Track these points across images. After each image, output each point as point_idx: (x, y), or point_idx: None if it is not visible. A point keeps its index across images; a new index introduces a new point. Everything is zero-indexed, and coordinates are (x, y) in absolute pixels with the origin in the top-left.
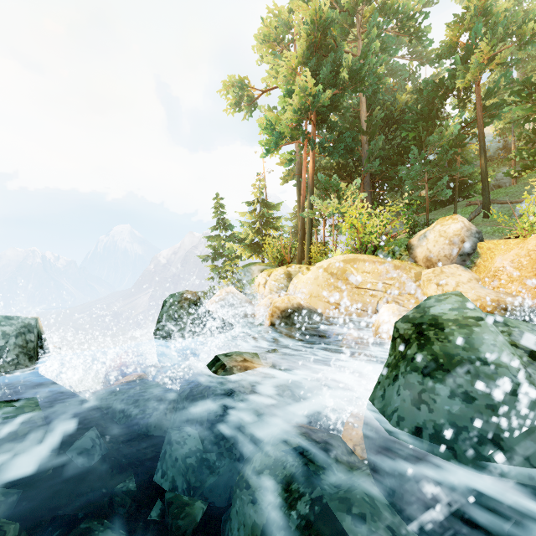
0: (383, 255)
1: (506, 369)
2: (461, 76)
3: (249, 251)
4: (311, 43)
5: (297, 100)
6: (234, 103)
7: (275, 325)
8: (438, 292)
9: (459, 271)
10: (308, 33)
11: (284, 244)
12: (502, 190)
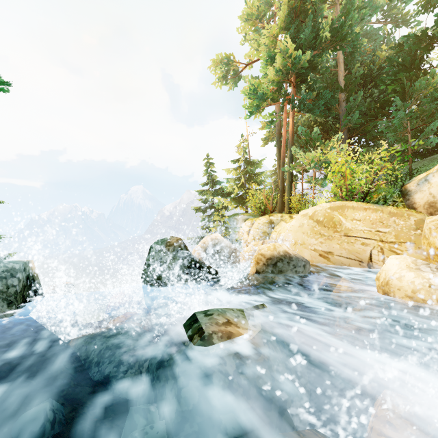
0: (372, 203)
1: None
2: None
3: (234, 203)
4: (292, 10)
5: (278, 63)
6: (221, 77)
7: (260, 273)
8: None
9: None
10: (289, 1)
11: (266, 195)
12: None
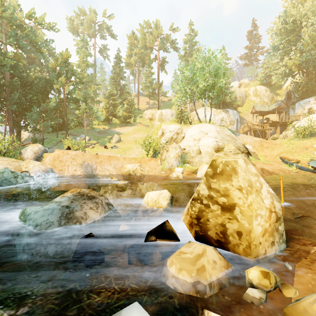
0: (9, 156)
1: (6, 177)
2: (56, 84)
3: None
4: None
5: None
6: None
7: None
8: (27, 169)
9: (36, 162)
10: None
11: None
12: (77, 129)
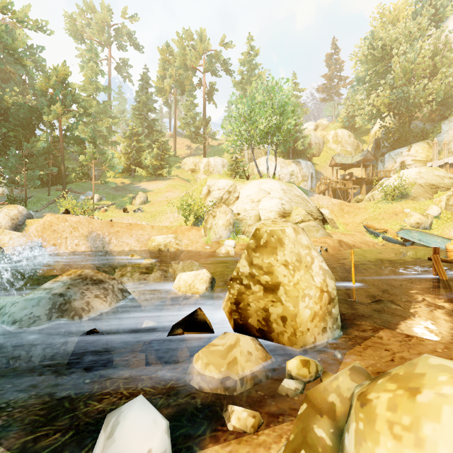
0: None
1: None
2: (47, 114)
3: None
4: None
5: None
6: None
7: None
8: None
9: (15, 233)
10: None
11: None
12: (81, 184)
